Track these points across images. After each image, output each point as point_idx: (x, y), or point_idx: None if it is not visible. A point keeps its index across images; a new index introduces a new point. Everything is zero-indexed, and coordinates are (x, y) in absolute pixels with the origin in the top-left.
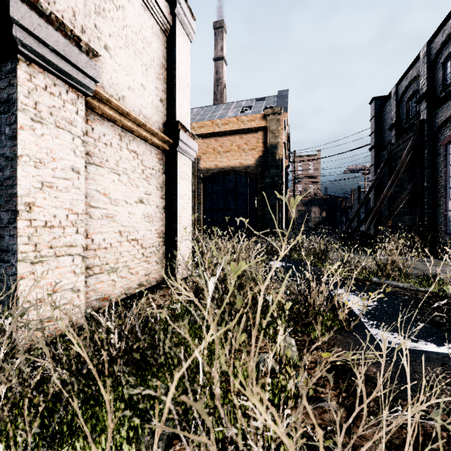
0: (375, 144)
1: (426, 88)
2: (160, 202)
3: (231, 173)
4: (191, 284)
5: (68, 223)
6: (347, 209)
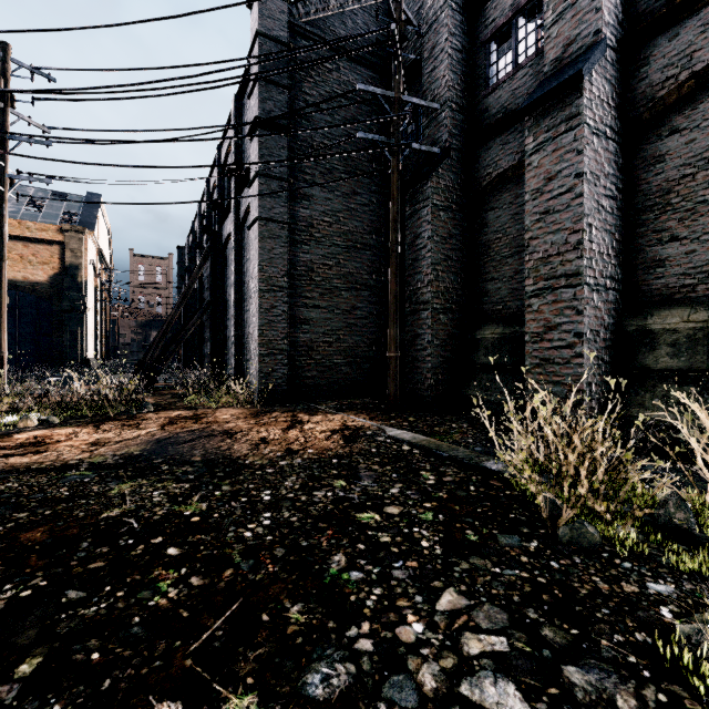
0: (179, 286)
1: (188, 265)
2: None
3: (9, 288)
4: None
5: None
6: None
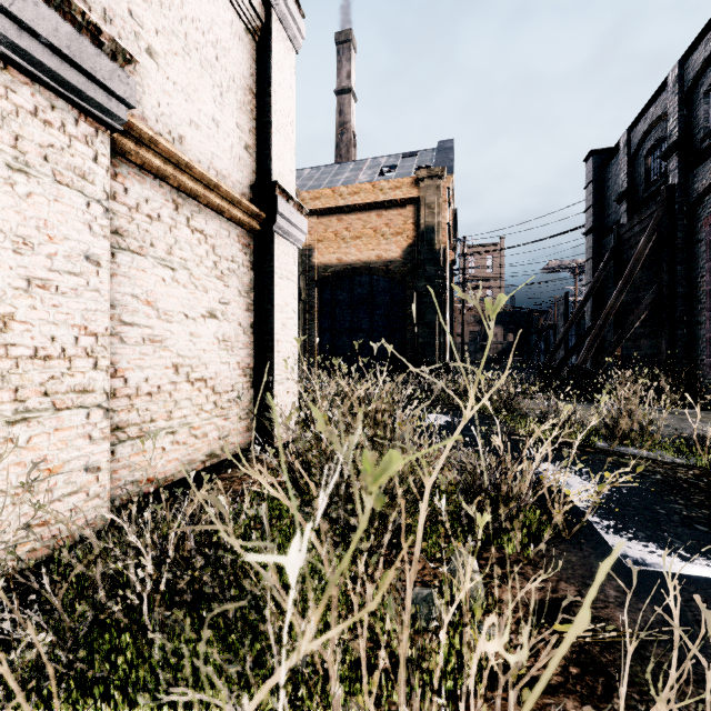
0: (593, 226)
1: (678, 134)
2: (245, 317)
3: (363, 272)
4: (294, 456)
5: (77, 350)
6: (548, 330)
